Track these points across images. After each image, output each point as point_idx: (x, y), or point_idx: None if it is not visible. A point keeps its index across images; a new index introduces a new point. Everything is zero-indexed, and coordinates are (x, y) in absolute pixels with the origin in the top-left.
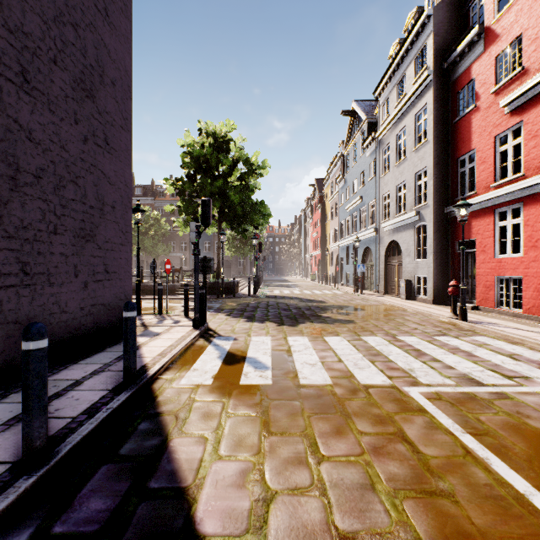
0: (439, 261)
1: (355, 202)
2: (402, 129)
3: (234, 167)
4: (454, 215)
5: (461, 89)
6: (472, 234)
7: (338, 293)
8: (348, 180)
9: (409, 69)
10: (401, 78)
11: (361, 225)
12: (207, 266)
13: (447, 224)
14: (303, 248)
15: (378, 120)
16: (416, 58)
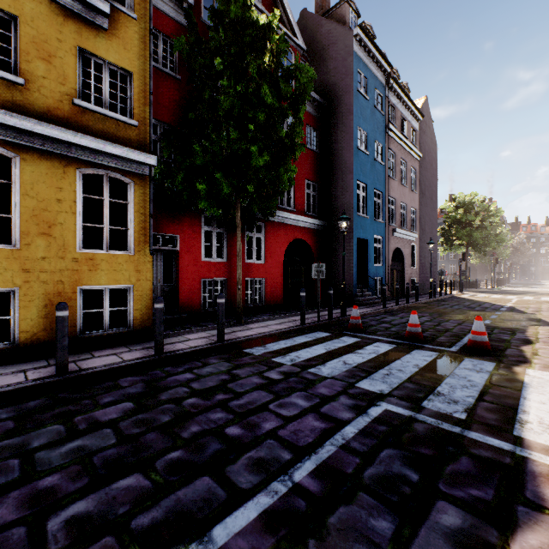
0: None
1: None
2: None
3: (476, 215)
4: None
5: None
6: None
7: None
8: None
9: None
10: None
11: None
12: (463, 273)
13: None
14: None
15: None
16: None
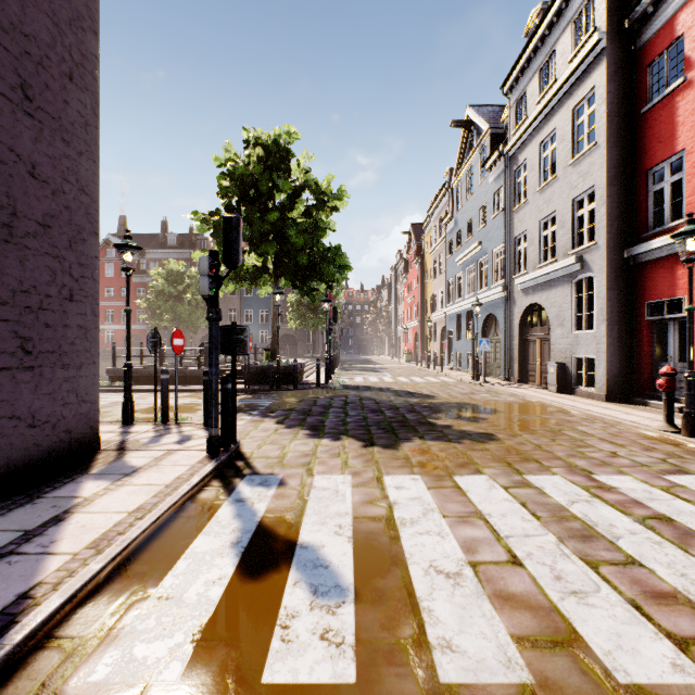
0: (616, 334)
1: (471, 251)
2: (548, 135)
3: (296, 197)
4: (642, 260)
5: (655, 59)
6: (679, 289)
7: (449, 381)
8: (459, 220)
9: (562, 40)
10: (547, 57)
11: (480, 283)
12: (237, 340)
13: (629, 274)
14: (393, 318)
15: (508, 127)
16: (574, 21)
